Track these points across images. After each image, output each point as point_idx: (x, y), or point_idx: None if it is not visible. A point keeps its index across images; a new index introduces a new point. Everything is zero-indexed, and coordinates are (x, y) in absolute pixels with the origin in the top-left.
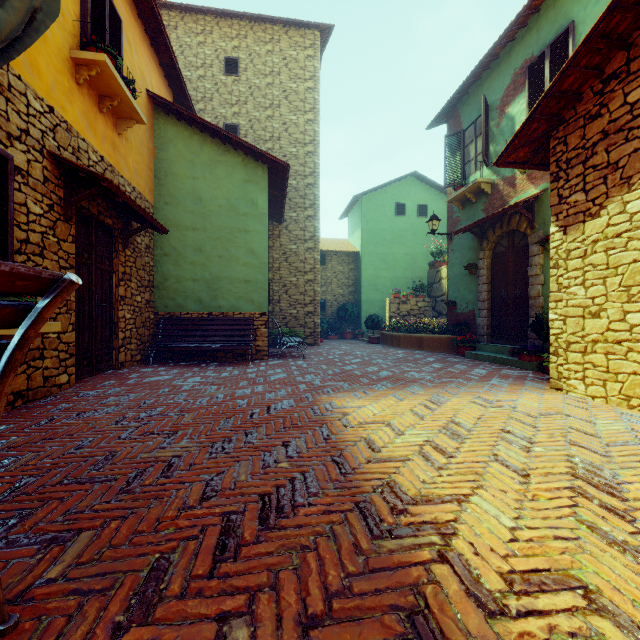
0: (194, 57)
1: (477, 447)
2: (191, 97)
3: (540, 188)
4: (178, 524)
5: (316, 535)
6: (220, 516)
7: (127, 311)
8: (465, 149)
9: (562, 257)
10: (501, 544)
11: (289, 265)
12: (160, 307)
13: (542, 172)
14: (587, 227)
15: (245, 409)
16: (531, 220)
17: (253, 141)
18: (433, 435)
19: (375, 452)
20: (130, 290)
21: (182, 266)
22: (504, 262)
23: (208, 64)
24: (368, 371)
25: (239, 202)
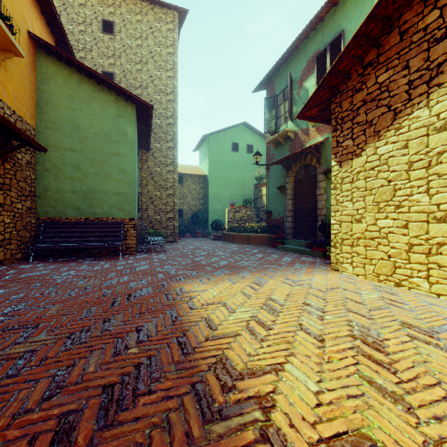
0: (76, 15)
1: (288, 319)
2: (73, 46)
3: (324, 137)
4: (6, 436)
5: (152, 427)
6: (57, 418)
7: (6, 216)
8: (277, 108)
9: (339, 182)
10: (310, 411)
11: (154, 183)
12: (41, 213)
13: (325, 127)
14: (354, 163)
15: (108, 298)
16: (318, 158)
17: (126, 87)
18: (257, 311)
19: (212, 330)
20: (10, 198)
21: (62, 180)
22: (302, 185)
23: (88, 22)
24: (212, 261)
25: (112, 131)
